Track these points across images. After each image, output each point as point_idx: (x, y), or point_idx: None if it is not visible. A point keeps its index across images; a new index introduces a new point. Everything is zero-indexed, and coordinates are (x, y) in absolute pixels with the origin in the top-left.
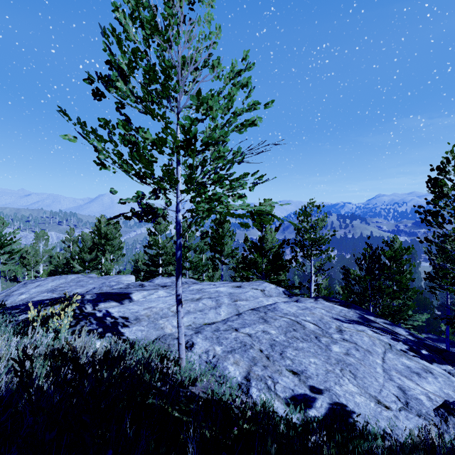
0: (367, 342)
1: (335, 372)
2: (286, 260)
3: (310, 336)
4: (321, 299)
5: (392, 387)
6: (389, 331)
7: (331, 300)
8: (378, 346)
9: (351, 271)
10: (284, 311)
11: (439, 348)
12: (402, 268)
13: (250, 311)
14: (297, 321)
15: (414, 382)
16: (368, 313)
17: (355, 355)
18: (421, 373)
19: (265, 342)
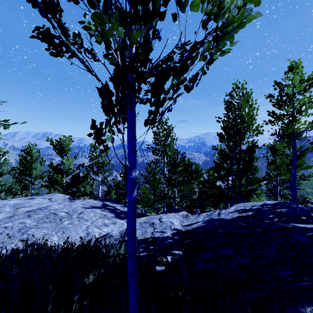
0: (91, 216)
1: (52, 233)
2: (80, 177)
3: (56, 219)
4: (92, 199)
5: (83, 233)
6: (113, 209)
7: (98, 198)
8: (96, 217)
9: (114, 180)
10: (50, 209)
11: (140, 213)
12: (156, 177)
13: (23, 213)
14: (54, 213)
15: (100, 229)
16: (115, 203)
17: (75, 223)
18: (109, 224)
19: (16, 228)
